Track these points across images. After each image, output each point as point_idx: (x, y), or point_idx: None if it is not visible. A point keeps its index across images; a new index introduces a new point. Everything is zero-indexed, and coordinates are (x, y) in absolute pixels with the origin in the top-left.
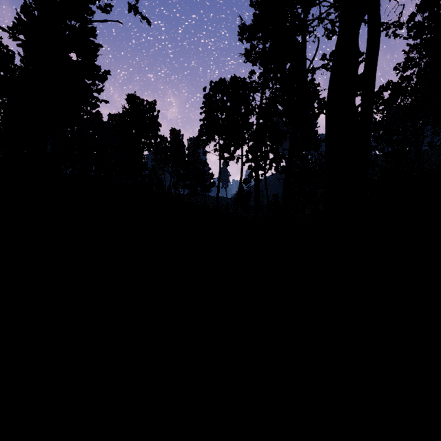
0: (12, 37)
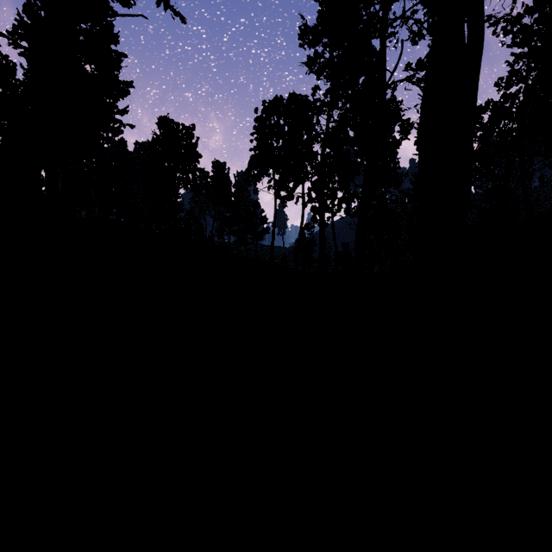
0: (12, 44)
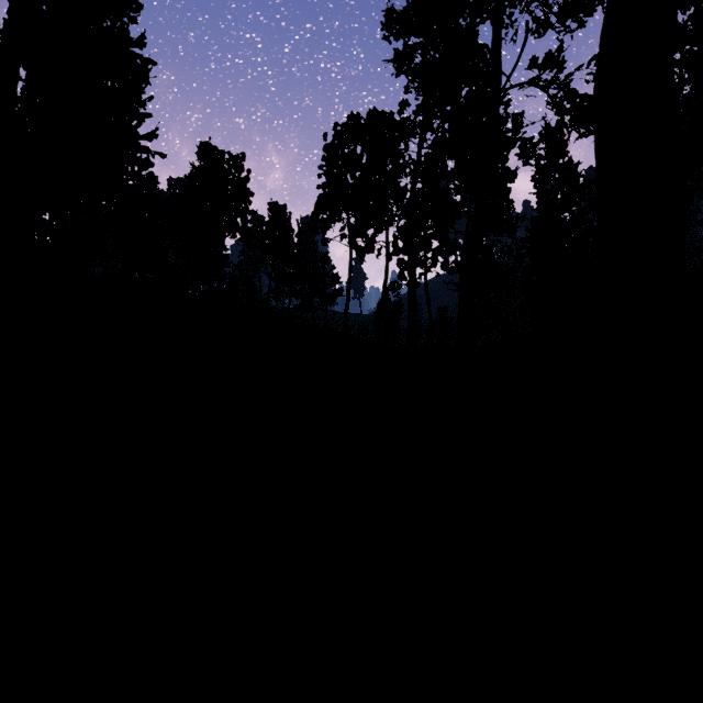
0: None
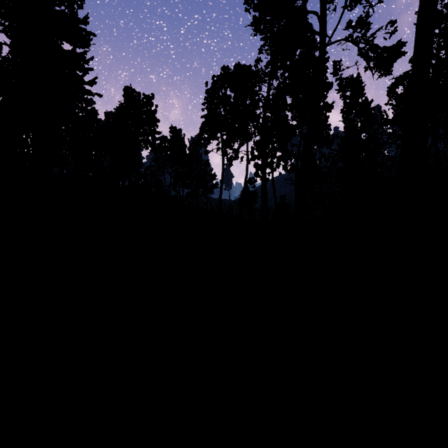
0: None
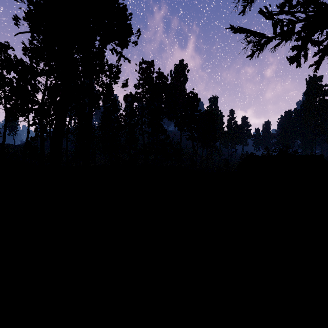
0: None
